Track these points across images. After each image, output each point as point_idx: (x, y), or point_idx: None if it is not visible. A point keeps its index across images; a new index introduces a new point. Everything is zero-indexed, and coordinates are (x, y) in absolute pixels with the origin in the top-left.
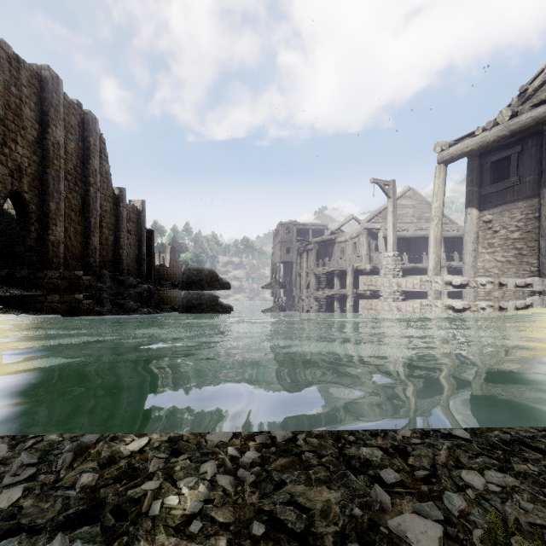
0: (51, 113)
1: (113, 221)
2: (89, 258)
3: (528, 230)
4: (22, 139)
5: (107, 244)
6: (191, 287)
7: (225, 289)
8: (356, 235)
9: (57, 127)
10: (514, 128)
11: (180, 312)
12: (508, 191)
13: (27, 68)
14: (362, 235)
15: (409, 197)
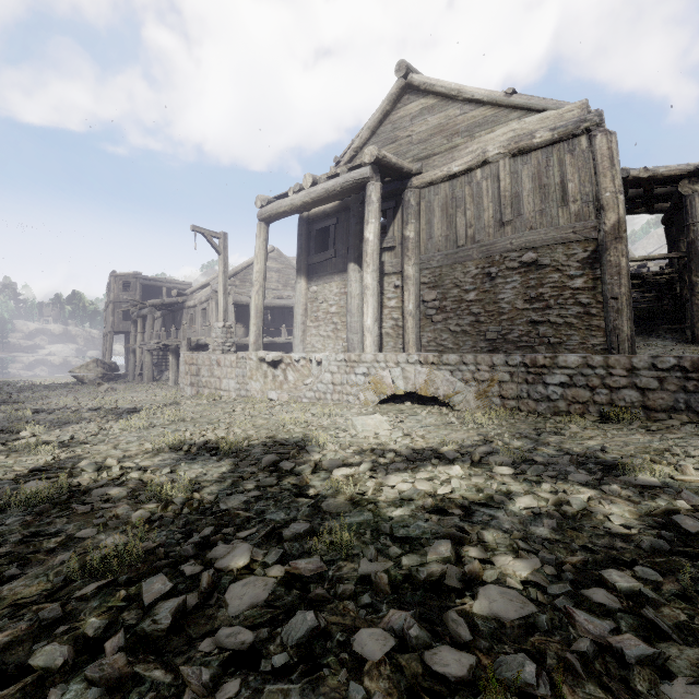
0: None
1: None
2: None
3: (341, 305)
4: None
5: None
6: None
7: None
8: (205, 300)
9: None
10: (313, 196)
11: None
12: (328, 263)
13: None
14: (211, 299)
15: (274, 259)
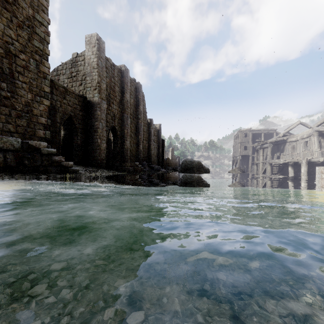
0: (125, 87)
1: (147, 136)
2: (138, 156)
3: None
4: (115, 101)
5: (145, 148)
6: (186, 171)
7: (207, 173)
8: (306, 136)
9: (127, 93)
10: None
11: (191, 186)
12: None
13: (117, 68)
14: (313, 135)
15: None
